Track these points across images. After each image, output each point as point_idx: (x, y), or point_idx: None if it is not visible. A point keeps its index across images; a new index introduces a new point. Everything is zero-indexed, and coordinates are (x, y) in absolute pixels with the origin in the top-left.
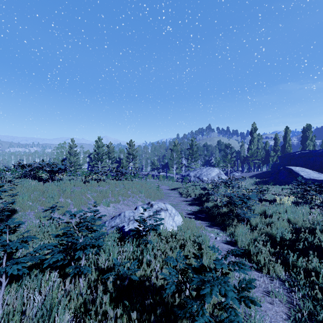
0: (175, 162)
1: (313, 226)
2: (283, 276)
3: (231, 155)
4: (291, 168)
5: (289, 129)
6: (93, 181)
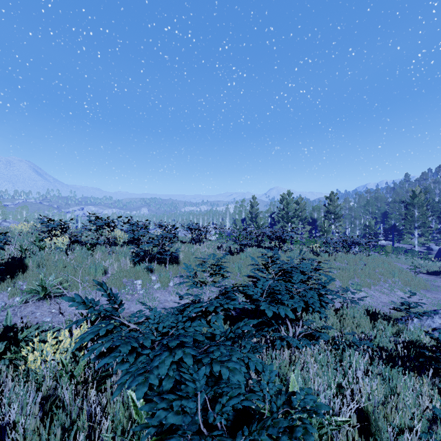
0: (417, 224)
1: None
2: None
3: None
4: None
5: None
6: (325, 254)
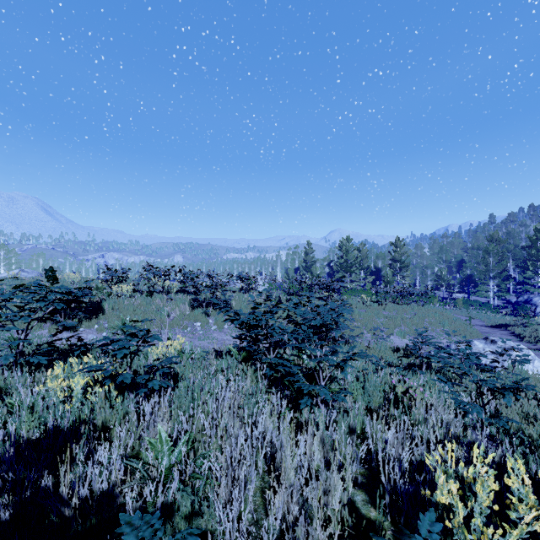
0: (493, 274)
1: None
2: None
3: None
4: None
5: None
6: (375, 303)
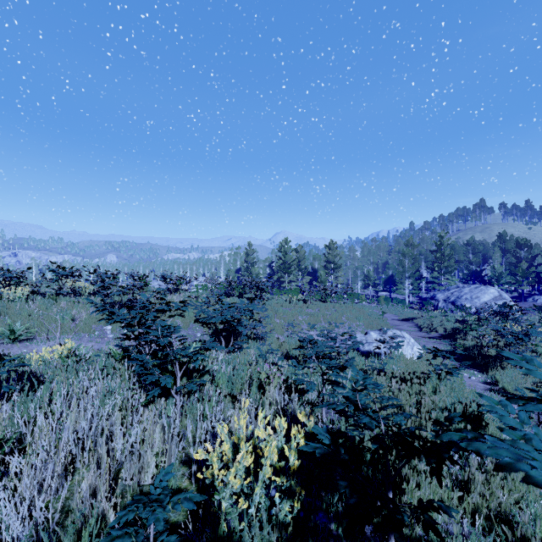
0: (408, 275)
1: None
2: None
3: (531, 261)
4: None
5: None
6: (300, 302)
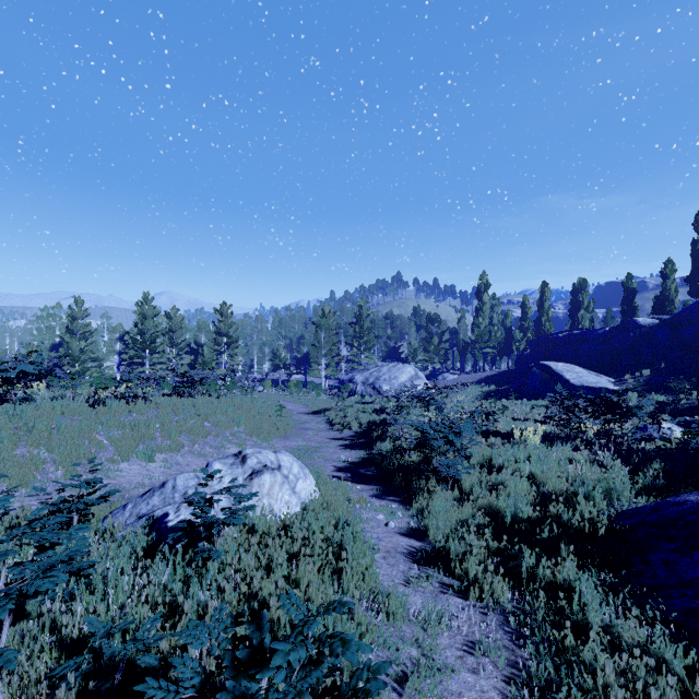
0: (325, 352)
1: (573, 489)
2: (509, 603)
3: (441, 337)
4: (550, 366)
5: (548, 288)
6: (115, 401)
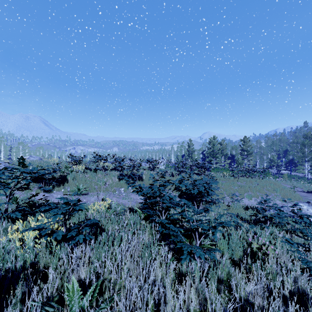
0: (307, 159)
1: None
2: None
3: None
4: None
5: None
6: (232, 177)
